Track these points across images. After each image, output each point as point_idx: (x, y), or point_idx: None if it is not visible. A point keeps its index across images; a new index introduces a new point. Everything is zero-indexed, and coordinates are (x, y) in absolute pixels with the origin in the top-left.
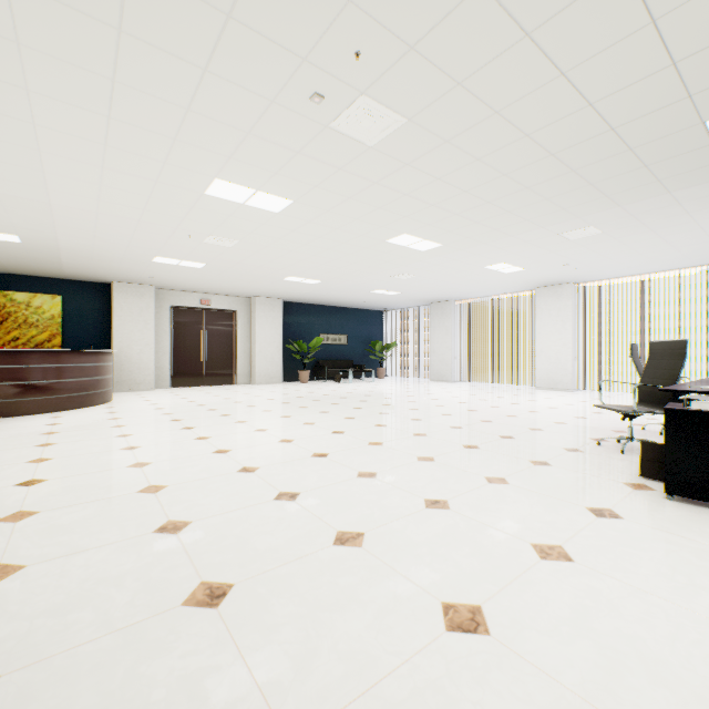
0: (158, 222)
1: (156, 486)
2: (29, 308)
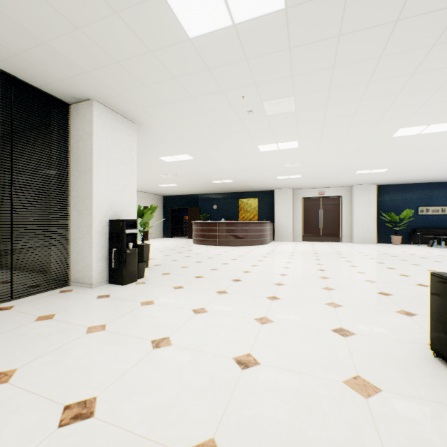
0: (260, 165)
1: (216, 269)
2: (247, 205)
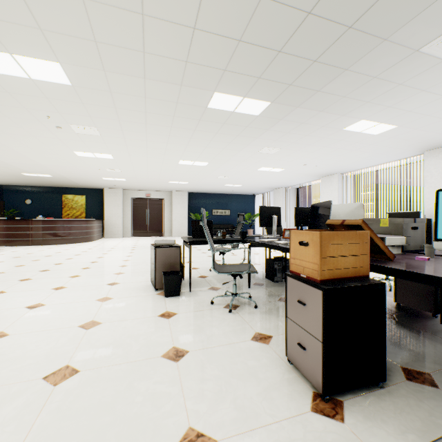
0: (81, 166)
1: (23, 265)
2: (73, 201)
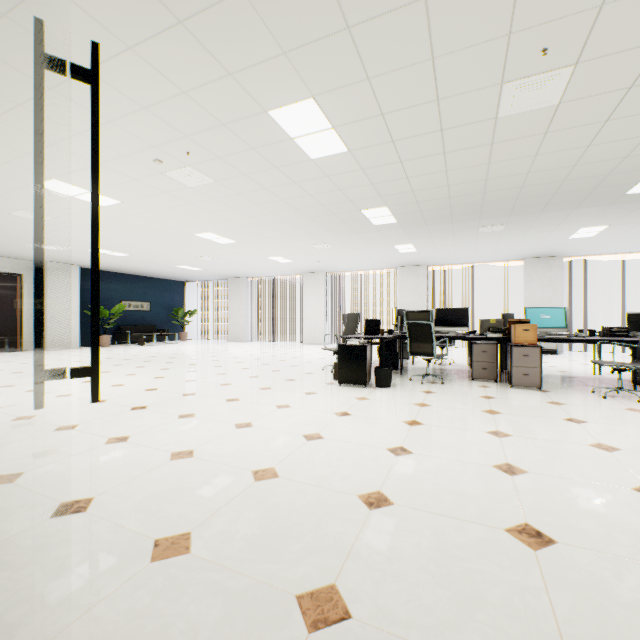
0: None
1: (26, 416)
2: None
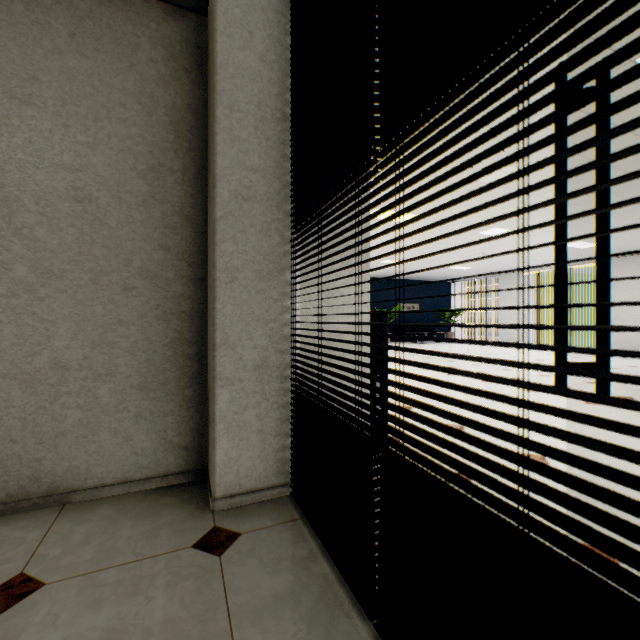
0: None
1: None
2: None
